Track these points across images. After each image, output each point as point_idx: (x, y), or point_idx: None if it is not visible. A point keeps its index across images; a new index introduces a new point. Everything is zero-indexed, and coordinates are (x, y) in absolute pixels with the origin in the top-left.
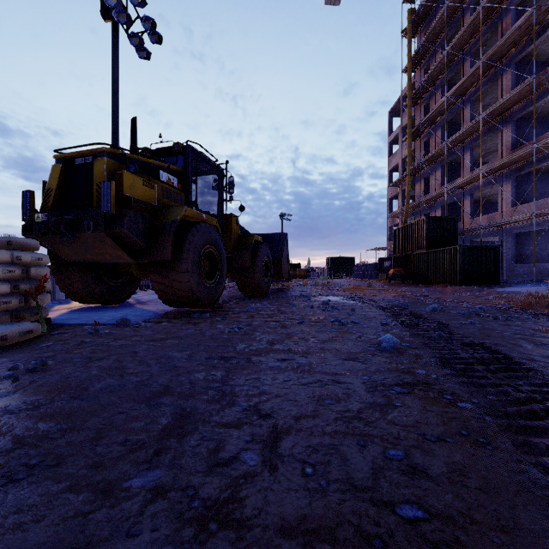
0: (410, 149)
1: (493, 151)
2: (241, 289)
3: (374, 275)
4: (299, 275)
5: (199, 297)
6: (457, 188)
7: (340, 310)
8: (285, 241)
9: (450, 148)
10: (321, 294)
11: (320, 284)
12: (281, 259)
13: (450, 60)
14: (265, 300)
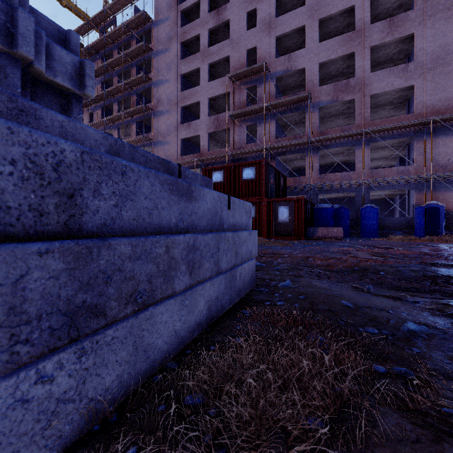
0: None
1: None
2: None
3: None
4: None
5: None
6: None
7: None
8: None
9: None
10: None
11: None
12: None
13: (107, 97)
14: None
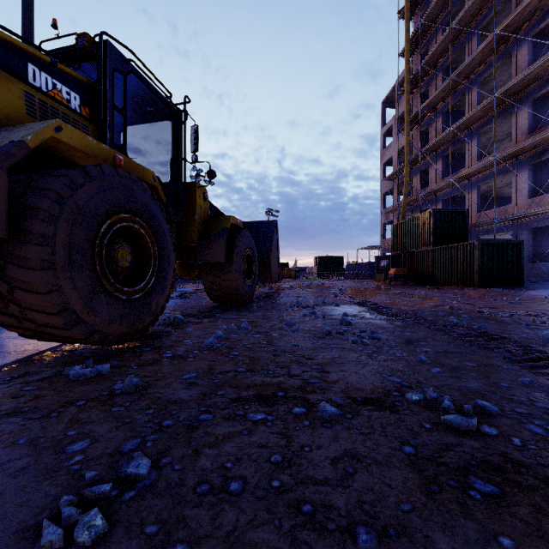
0: (408, 138)
1: (499, 140)
2: (211, 296)
3: (368, 275)
4: (288, 275)
5: (95, 323)
6: (463, 179)
7: (384, 340)
8: (274, 230)
9: (454, 136)
10: (325, 302)
11: (315, 286)
12: (270, 254)
13: (454, 39)
14: (246, 314)
